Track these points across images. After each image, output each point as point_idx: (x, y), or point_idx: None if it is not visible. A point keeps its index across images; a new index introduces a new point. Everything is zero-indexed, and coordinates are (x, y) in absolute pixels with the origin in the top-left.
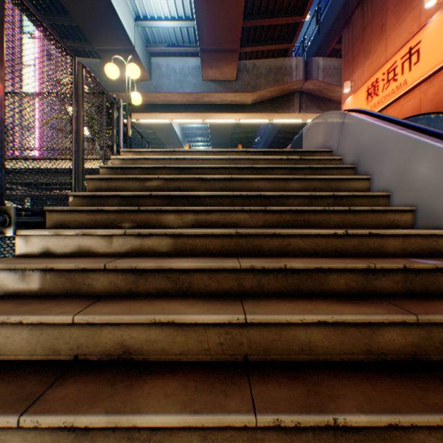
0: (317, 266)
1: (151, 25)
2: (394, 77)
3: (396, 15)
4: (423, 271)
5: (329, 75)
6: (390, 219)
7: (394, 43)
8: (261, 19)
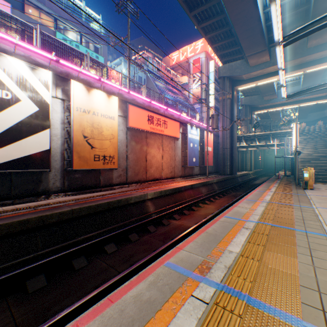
0: None
1: None
2: None
3: None
4: None
5: None
6: None
7: None
8: None
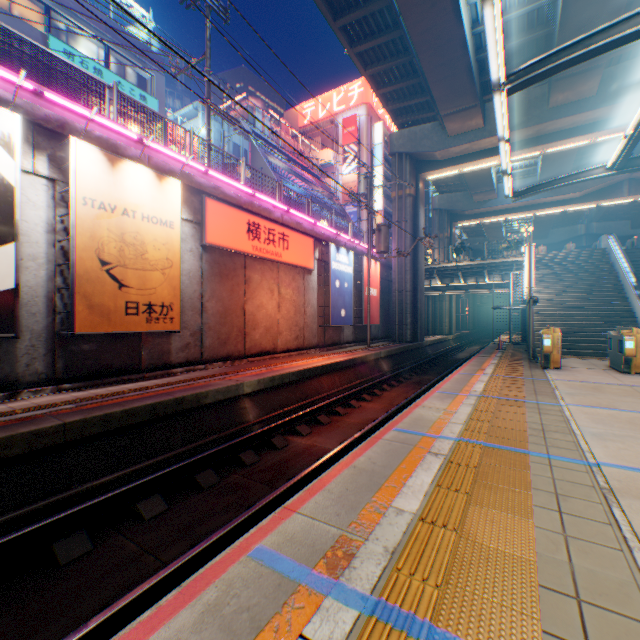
0: (584, 271)
1: None
2: None
3: None
4: (602, 271)
5: None
6: (606, 265)
7: None
8: (585, 154)
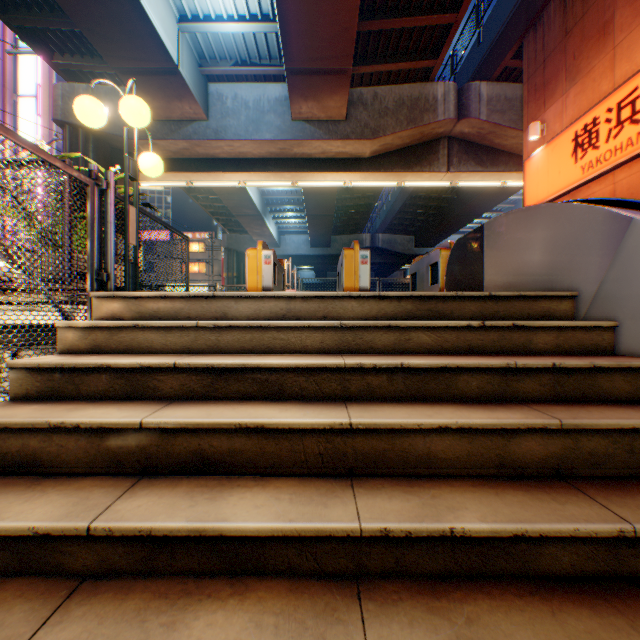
0: None
1: (205, 29)
2: (634, 117)
3: (636, 5)
4: None
5: (497, 111)
6: None
7: (632, 56)
8: (389, 17)
